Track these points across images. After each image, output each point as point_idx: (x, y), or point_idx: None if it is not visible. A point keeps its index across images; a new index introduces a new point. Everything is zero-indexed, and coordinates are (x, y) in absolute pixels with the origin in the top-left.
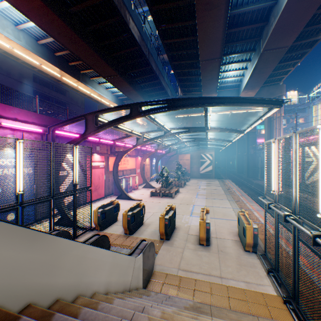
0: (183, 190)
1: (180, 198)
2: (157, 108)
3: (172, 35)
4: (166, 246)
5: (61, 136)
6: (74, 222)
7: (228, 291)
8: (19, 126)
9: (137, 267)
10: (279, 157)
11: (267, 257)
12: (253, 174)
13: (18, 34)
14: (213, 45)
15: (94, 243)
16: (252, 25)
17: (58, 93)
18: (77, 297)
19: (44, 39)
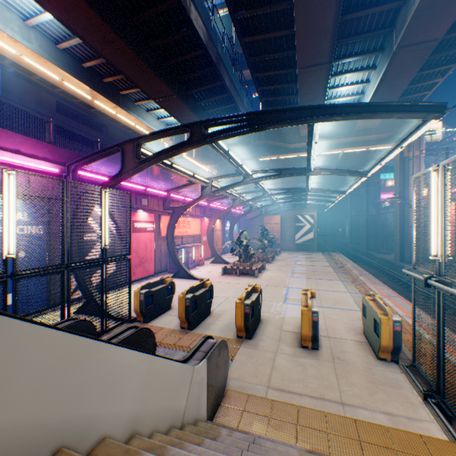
0: (271, 266)
1: (266, 277)
2: (232, 128)
3: (255, 30)
4: (246, 348)
5: (88, 181)
6: (103, 308)
7: (359, 429)
8: (23, 162)
9: (196, 383)
10: (446, 196)
11: (419, 370)
12: (375, 245)
13: (28, 33)
14: (319, 41)
15: (128, 340)
16: (380, 7)
17: (92, 129)
18: (56, 452)
19: (66, 42)
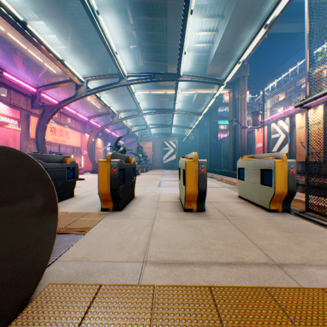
0: (145, 173)
1: (142, 177)
2: None
3: None
4: (112, 219)
5: None
6: None
7: None
8: None
9: None
10: None
11: (322, 212)
12: (216, 163)
13: None
14: None
15: None
16: None
17: None
18: None
19: None
